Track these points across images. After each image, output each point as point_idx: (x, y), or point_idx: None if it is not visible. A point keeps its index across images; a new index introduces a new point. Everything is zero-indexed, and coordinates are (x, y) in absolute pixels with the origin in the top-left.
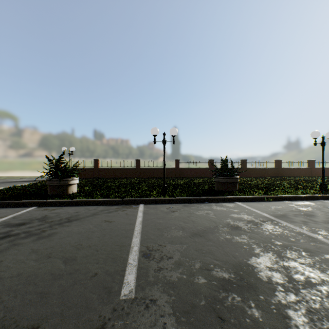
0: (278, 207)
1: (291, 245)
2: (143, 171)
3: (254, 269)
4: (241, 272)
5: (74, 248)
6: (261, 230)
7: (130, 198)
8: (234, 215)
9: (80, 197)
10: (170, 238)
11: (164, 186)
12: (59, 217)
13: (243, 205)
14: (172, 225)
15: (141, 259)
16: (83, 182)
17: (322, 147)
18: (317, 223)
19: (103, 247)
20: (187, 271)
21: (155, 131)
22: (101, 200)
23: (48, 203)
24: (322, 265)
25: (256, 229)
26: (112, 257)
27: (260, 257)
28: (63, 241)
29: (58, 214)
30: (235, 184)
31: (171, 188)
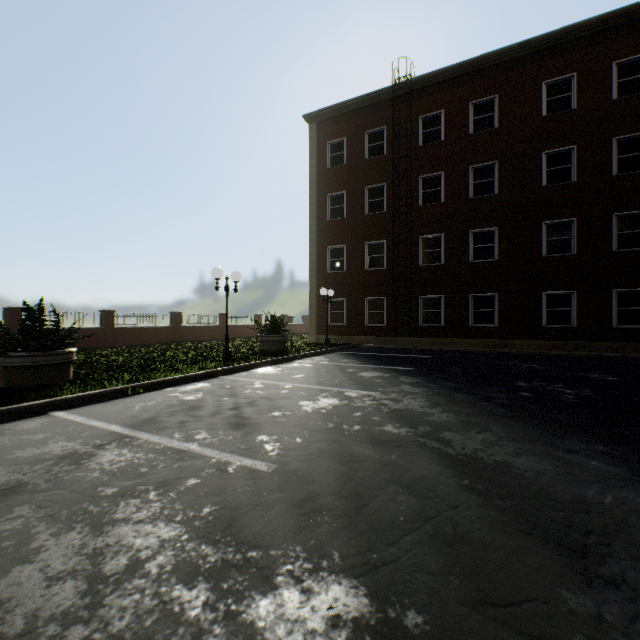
0: (149, 405)
1: (136, 486)
2: None
3: None
4: None
5: None
6: (86, 471)
7: None
8: (25, 453)
9: None
10: None
11: None
12: None
13: (71, 417)
14: None
15: None
16: None
17: (227, 294)
18: (201, 419)
19: None
20: None
21: None
22: None
23: None
24: (176, 506)
25: (72, 472)
26: None
27: (41, 557)
28: None
29: None
30: (64, 367)
31: None
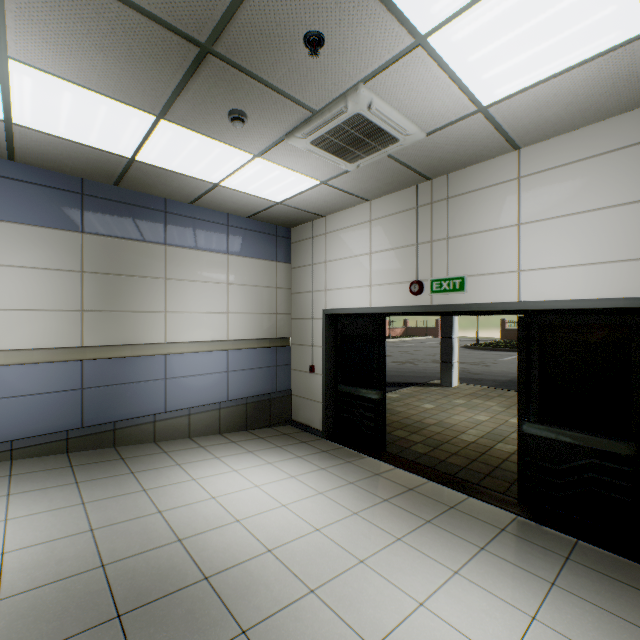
0: None
1: None
2: None
3: None
4: None
5: None
6: None
7: None
8: None
9: None
10: None
11: None
12: None
13: None
14: None
15: None
16: None
17: None
18: None
19: None
20: None
21: None
22: None
23: None
24: None
25: None
26: None
27: None
28: None
29: None
30: None
31: None
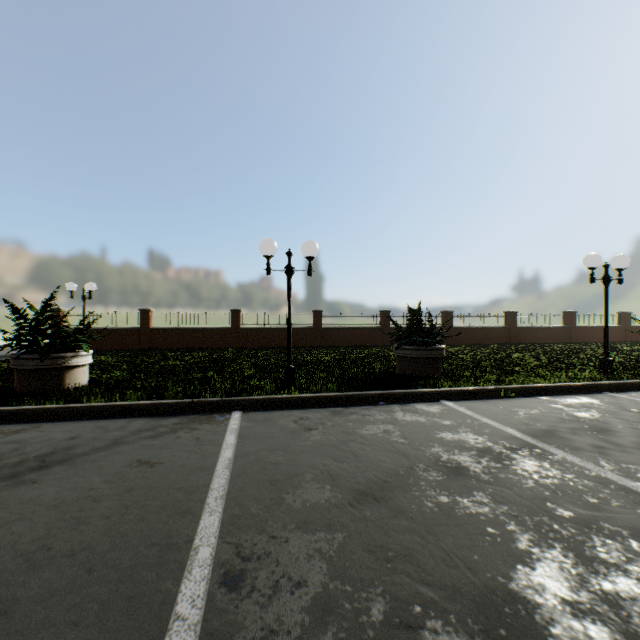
0: (532, 413)
1: (596, 520)
2: (246, 334)
3: (533, 615)
4: (503, 631)
5: (21, 564)
6: (516, 475)
7: (210, 398)
8: (445, 435)
9: (91, 398)
10: (302, 510)
11: (289, 369)
12: (20, 454)
13: (461, 409)
14: (306, 469)
15: (214, 598)
16: (113, 358)
17: (605, 287)
18: (626, 450)
19: (112, 553)
20: (351, 639)
21: (269, 246)
22: (139, 404)
23: (4, 415)
24: None
25: (502, 471)
26: (128, 595)
27: (538, 566)
28: None
29: (20, 446)
30: (437, 361)
31: (305, 372)
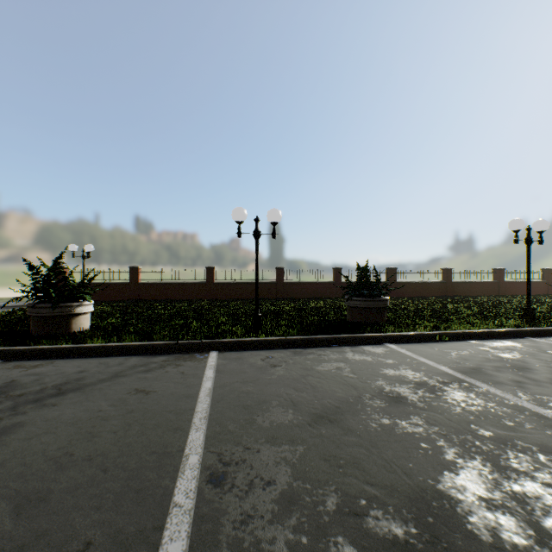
0: (463, 354)
1: (511, 439)
2: (219, 288)
3: (455, 507)
4: (431, 518)
5: (51, 465)
6: (446, 403)
7: (192, 340)
8: (388, 371)
9: (94, 339)
10: (270, 428)
11: (256, 317)
12: (40, 383)
13: (402, 351)
14: (272, 397)
15: (203, 492)
16: (108, 308)
17: (527, 247)
18: (541, 384)
19: (121, 458)
20: (310, 523)
21: (240, 214)
22: (134, 344)
23: (24, 353)
24: None
25: (435, 400)
26: (136, 489)
27: (461, 473)
28: (31, 447)
29: (40, 377)
30: (382, 310)
31: (269, 319)
